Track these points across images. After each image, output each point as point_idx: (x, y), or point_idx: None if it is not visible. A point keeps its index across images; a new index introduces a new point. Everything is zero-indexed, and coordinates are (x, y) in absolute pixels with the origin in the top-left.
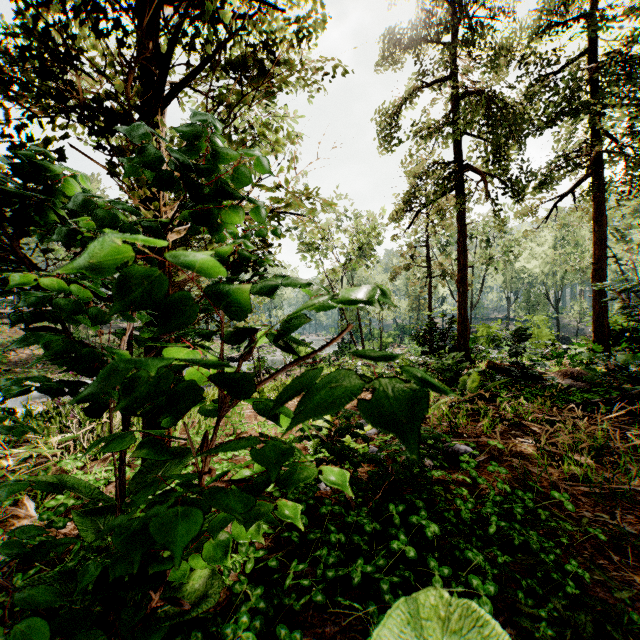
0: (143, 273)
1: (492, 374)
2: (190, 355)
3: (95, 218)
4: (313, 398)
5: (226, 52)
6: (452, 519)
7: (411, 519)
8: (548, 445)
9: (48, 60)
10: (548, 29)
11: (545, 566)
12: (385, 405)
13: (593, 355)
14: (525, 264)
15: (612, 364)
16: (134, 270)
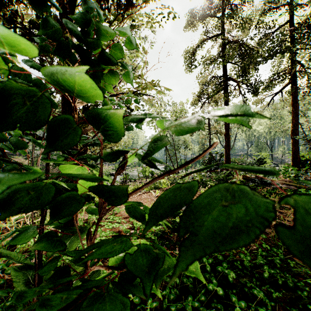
0: (27, 93)
1: (243, 182)
2: (81, 170)
3: (16, 75)
4: (198, 213)
5: (108, 2)
6: (239, 266)
7: (217, 268)
8: (284, 220)
9: (6, 2)
10: (269, 11)
11: (302, 299)
12: (309, 229)
13: (297, 172)
14: (256, 128)
15: (308, 177)
16: (17, 88)
